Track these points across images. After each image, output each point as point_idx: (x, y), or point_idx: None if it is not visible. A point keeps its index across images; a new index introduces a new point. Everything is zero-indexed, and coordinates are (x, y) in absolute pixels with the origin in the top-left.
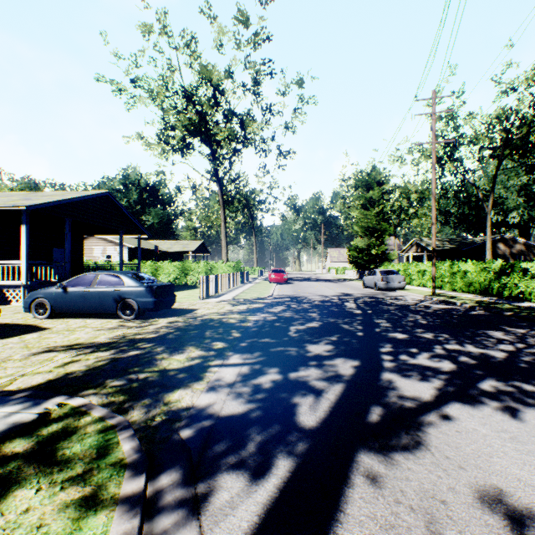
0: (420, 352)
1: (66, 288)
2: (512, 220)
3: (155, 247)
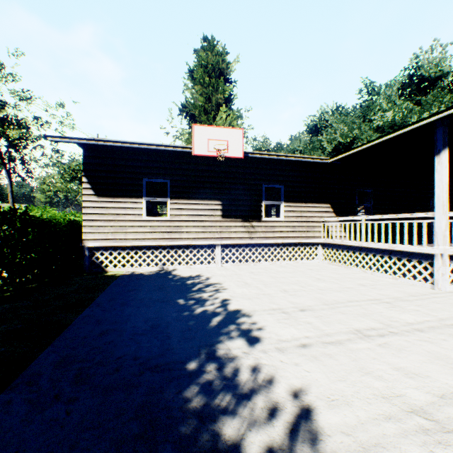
0: None
1: None
2: None
3: None
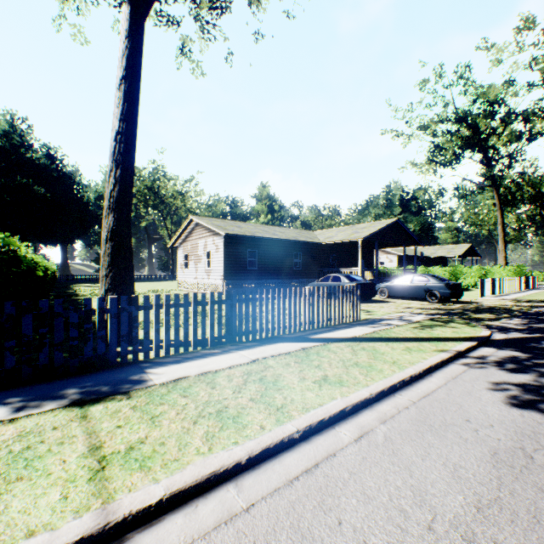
0: None
1: (395, 283)
2: None
3: (420, 254)
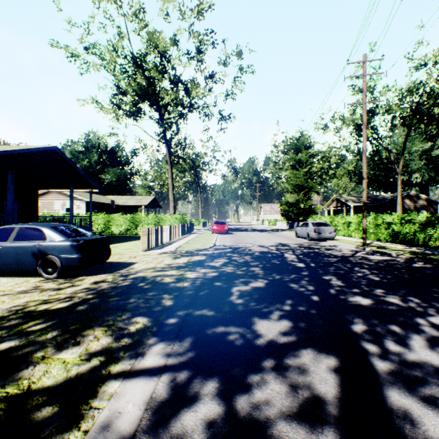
0: (408, 333)
1: None
2: (415, 180)
3: (111, 202)
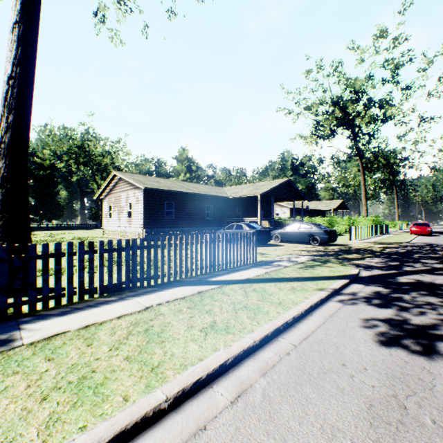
0: None
1: (286, 230)
2: None
3: (306, 207)
